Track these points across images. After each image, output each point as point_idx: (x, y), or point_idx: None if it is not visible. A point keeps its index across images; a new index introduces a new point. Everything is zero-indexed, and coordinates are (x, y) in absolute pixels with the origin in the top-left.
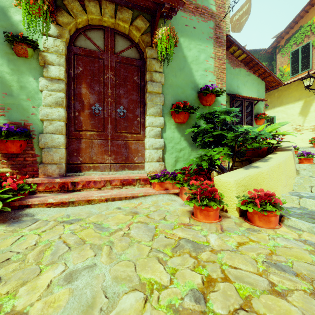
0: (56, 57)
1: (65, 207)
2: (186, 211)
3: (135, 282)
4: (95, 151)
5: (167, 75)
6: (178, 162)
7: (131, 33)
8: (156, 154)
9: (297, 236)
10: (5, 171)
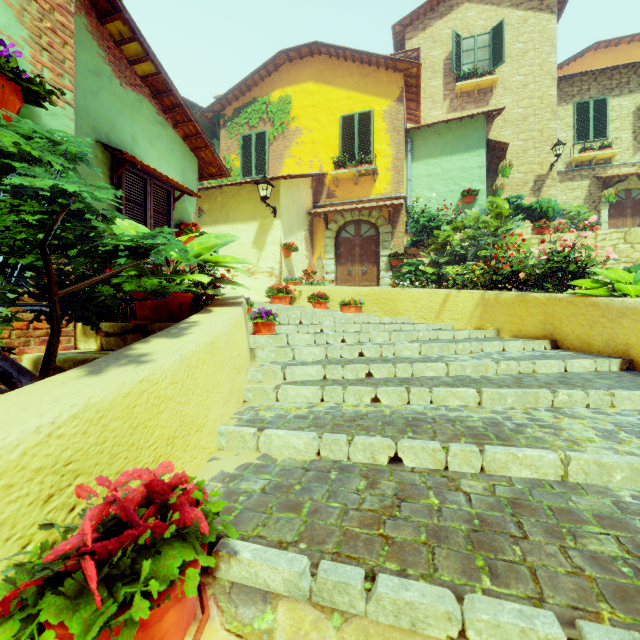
0: None
1: None
2: None
3: None
4: None
5: None
6: None
7: None
8: None
9: None
10: None
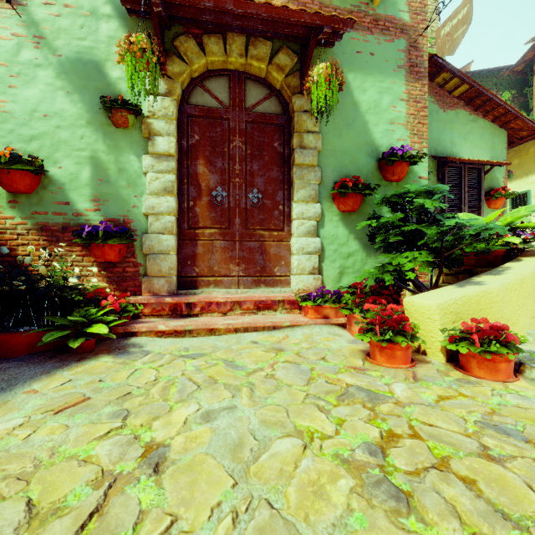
0: (165, 123)
1: (180, 338)
2: (357, 351)
3: (289, 428)
4: (216, 258)
5: (326, 135)
6: (345, 274)
7: (270, 76)
8: (308, 263)
9: None
10: (101, 286)
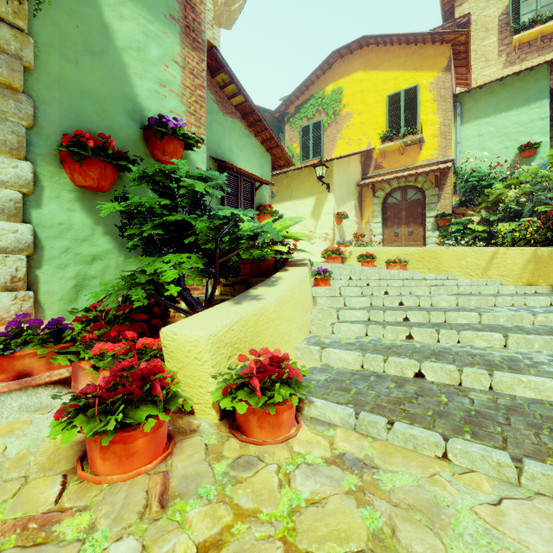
0: None
1: None
2: (67, 448)
3: None
4: None
5: (47, 48)
6: (87, 289)
7: None
8: None
9: (329, 448)
10: None
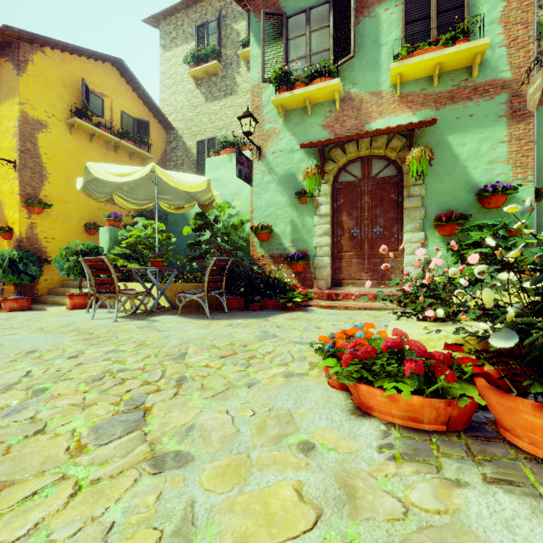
0: (324, 198)
1: (330, 310)
2: None
3: None
4: (353, 269)
5: (430, 184)
6: None
7: (387, 155)
8: (414, 272)
9: None
10: (295, 283)
